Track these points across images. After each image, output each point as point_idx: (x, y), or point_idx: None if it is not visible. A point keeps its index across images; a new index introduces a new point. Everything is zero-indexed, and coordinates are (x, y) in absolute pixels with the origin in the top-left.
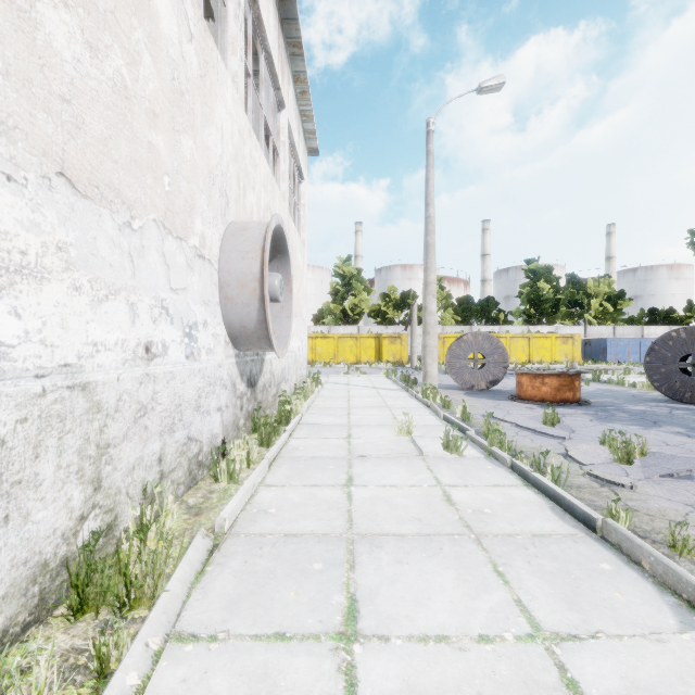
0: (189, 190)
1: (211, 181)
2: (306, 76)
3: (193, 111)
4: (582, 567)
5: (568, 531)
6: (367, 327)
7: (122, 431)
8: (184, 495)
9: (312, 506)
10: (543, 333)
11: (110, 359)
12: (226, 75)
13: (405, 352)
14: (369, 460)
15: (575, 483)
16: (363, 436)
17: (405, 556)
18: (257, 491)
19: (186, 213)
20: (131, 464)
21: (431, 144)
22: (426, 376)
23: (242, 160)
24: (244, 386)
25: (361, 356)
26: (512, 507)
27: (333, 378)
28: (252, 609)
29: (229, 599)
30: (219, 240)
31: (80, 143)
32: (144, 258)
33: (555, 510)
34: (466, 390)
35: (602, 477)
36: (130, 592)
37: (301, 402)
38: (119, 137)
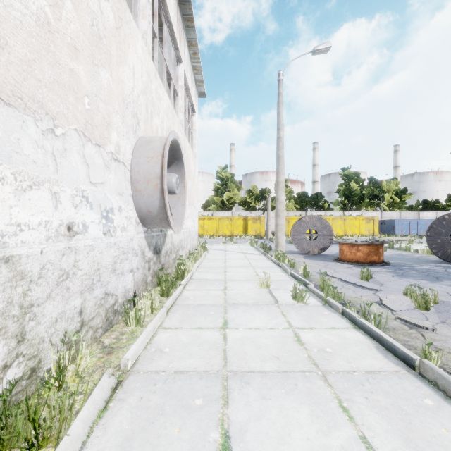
0: (106, 110)
1: (124, 106)
2: (197, 42)
3: (110, 52)
4: (410, 402)
5: (393, 368)
6: (238, 212)
7: (45, 293)
8: (101, 336)
9: (196, 346)
10: (354, 216)
11: (33, 237)
12: (137, 31)
13: (263, 228)
14: (239, 307)
15: (390, 326)
16: (235, 288)
17: (268, 392)
18: (157, 333)
19: (103, 127)
20: (54, 318)
21: (281, 88)
22: (277, 245)
23: (150, 93)
24: (151, 253)
25: (233, 231)
26: (346, 347)
27: (215, 246)
28: (142, 447)
29: (124, 436)
30: (131, 149)
31: (3, 60)
32: (67, 158)
33: (379, 349)
34: (304, 254)
35: (410, 321)
36: (39, 433)
37: (192, 263)
38: (43, 61)
